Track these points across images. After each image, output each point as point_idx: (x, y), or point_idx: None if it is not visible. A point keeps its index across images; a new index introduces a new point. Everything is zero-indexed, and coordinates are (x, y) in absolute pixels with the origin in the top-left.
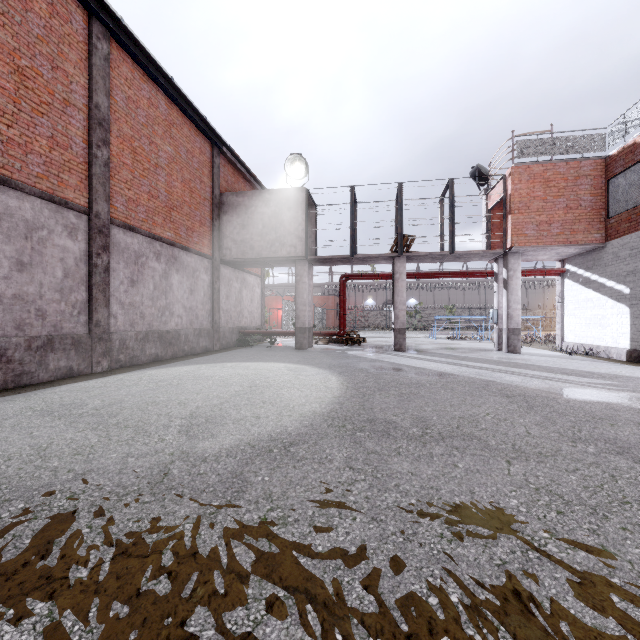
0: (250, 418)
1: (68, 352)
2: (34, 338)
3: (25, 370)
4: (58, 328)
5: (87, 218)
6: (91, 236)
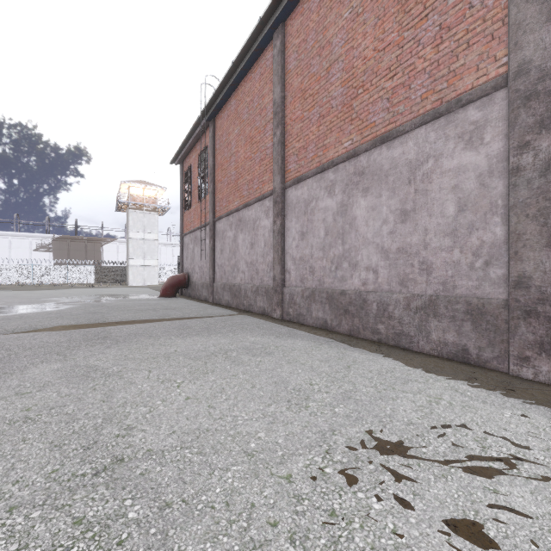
0: (32, 390)
1: (460, 323)
2: (415, 296)
3: (404, 331)
4: (449, 286)
5: (506, 92)
6: (508, 120)
